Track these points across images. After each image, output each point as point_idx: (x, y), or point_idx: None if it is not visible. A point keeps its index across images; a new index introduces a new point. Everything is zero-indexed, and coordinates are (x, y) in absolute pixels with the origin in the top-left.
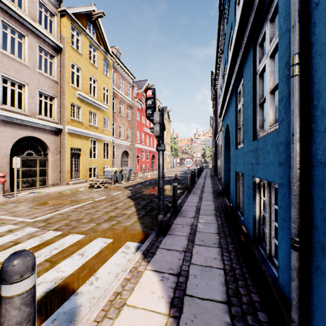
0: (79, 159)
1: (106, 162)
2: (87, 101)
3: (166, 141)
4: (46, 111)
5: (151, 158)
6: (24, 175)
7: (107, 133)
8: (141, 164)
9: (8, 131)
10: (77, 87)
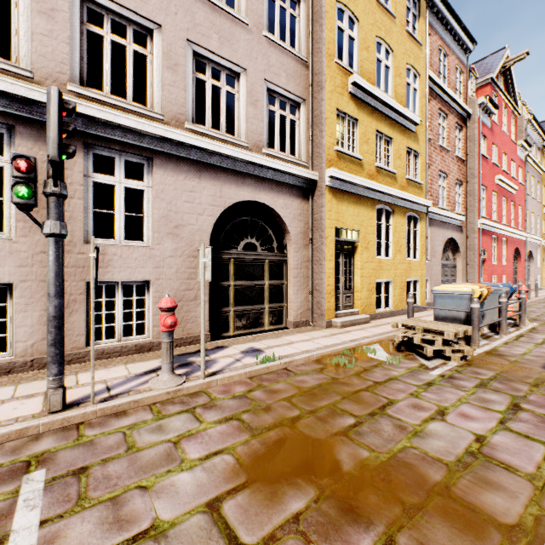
0: (353, 259)
1: (412, 268)
2: (372, 105)
3: (544, 212)
4: (283, 150)
5: (510, 257)
6: (238, 298)
7: (415, 190)
8: (489, 275)
9: (205, 189)
10: (349, 68)
